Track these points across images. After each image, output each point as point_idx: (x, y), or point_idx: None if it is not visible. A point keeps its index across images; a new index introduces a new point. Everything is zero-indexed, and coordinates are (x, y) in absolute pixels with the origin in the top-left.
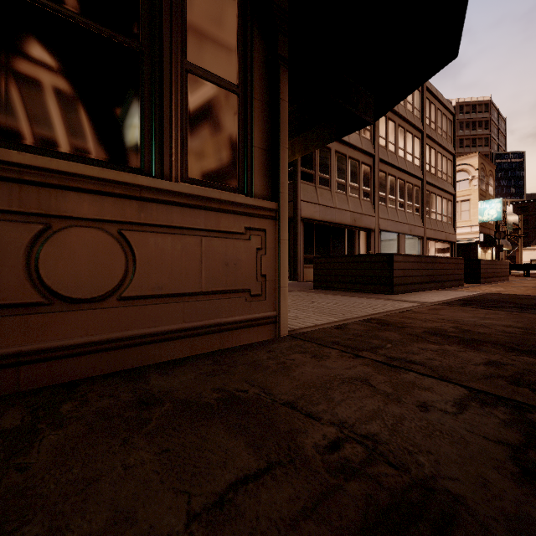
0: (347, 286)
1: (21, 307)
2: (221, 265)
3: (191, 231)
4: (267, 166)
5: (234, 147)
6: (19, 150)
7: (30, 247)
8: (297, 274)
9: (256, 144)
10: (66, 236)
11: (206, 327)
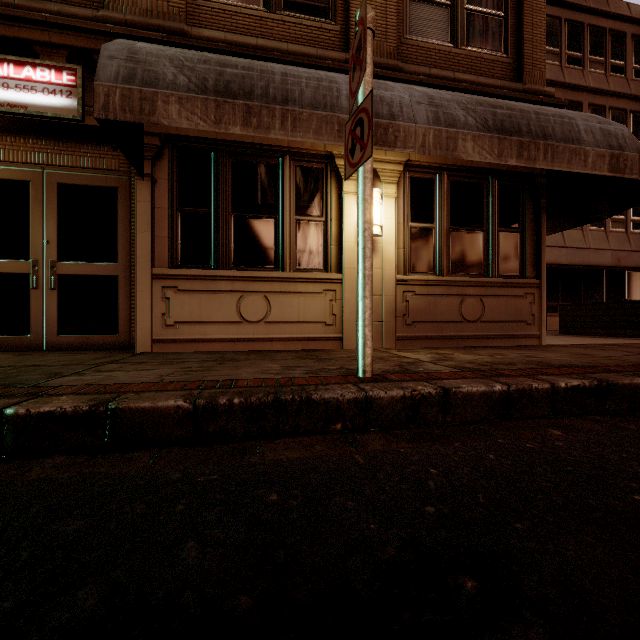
0: (598, 331)
1: (458, 322)
2: (514, 310)
3: (502, 297)
4: (534, 261)
5: (517, 257)
6: (454, 276)
7: (460, 305)
8: None
9: (528, 252)
10: (467, 301)
11: (508, 335)
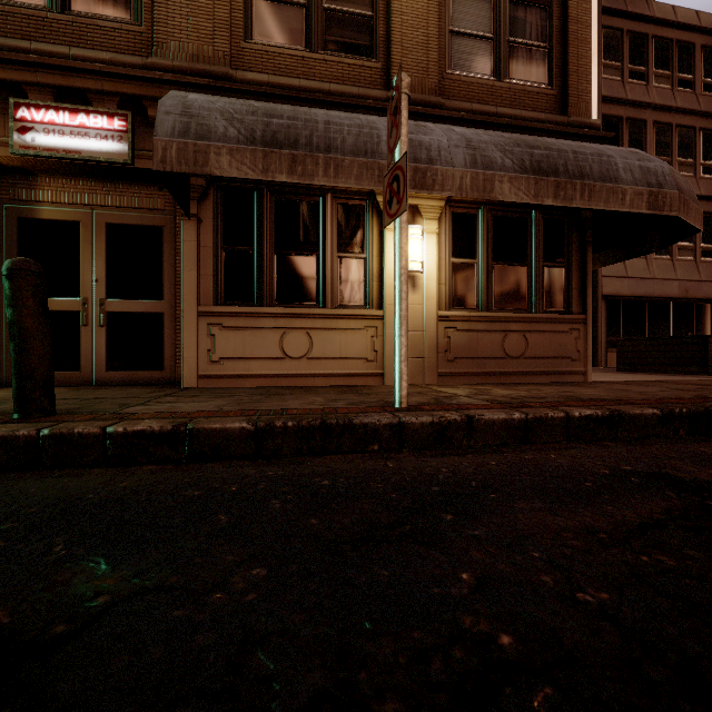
0: (656, 367)
1: (500, 358)
2: (558, 346)
3: (546, 332)
4: (579, 296)
5: (562, 292)
6: (497, 311)
7: (502, 341)
8: (597, 359)
9: (574, 287)
10: (510, 337)
11: (552, 371)
